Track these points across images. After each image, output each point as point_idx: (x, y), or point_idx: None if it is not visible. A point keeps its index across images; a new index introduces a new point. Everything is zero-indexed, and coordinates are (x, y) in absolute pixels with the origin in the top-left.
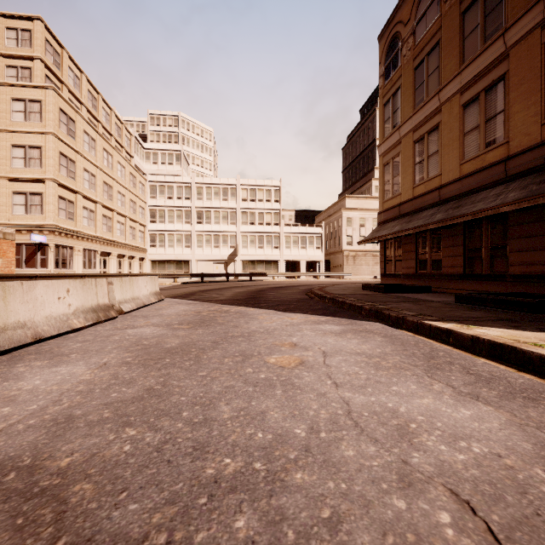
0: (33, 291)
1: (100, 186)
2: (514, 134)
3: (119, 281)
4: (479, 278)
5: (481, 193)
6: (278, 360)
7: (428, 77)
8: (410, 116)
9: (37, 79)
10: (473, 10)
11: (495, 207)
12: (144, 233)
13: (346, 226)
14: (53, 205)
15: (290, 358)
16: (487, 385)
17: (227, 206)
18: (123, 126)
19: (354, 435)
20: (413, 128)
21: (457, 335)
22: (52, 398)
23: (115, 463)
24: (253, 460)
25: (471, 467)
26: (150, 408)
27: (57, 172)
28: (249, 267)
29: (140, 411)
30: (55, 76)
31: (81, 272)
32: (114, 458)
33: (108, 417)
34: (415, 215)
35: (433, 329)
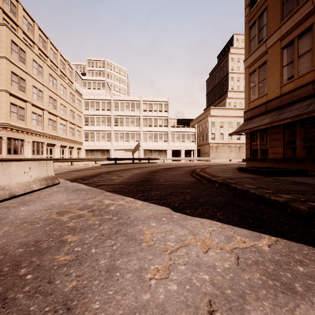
0: None
1: (47, 98)
2: None
3: None
4: None
5: None
6: None
7: None
8: (277, 27)
9: None
10: None
11: None
12: (80, 132)
13: (211, 127)
14: (5, 109)
15: None
16: None
17: (134, 114)
18: (66, 62)
19: None
20: (281, 37)
21: None
22: None
23: None
24: None
25: None
26: None
27: (9, 85)
28: (148, 154)
29: None
30: (12, 20)
31: (30, 157)
32: None
33: None
34: (284, 108)
35: None
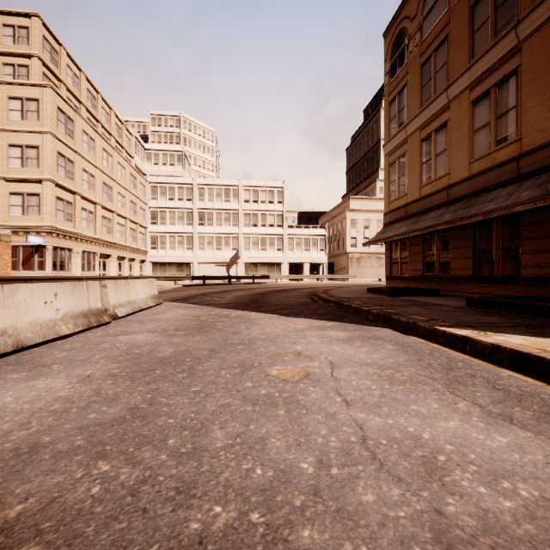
0: (16, 295)
1: (100, 186)
2: (527, 131)
3: (114, 284)
4: (489, 281)
5: (492, 193)
6: (280, 372)
7: (436, 74)
8: (416, 114)
9: (34, 77)
10: (484, 3)
11: (508, 206)
12: (145, 235)
13: (350, 227)
14: (50, 206)
15: (294, 370)
16: (519, 403)
17: (229, 207)
18: (123, 126)
19: (372, 472)
20: (420, 126)
21: (475, 343)
22: (20, 419)
23: (77, 513)
24: (249, 508)
25: (522, 519)
26: (131, 433)
27: (55, 172)
28: (251, 270)
29: (119, 438)
30: (53, 74)
31: (80, 274)
32: (77, 505)
33: (80, 446)
34: (422, 215)
35: (447, 336)
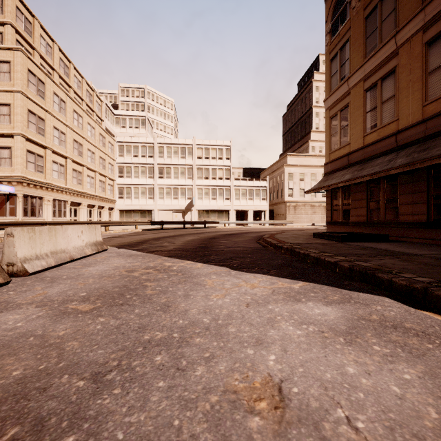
0: None
1: (70, 143)
2: None
3: (28, 231)
4: None
5: None
6: None
7: (382, 23)
8: (360, 65)
9: (7, 43)
10: None
11: None
12: (113, 187)
13: (287, 180)
14: (21, 158)
15: None
16: None
17: (185, 163)
18: (94, 93)
19: None
20: (364, 77)
21: None
22: None
23: None
24: None
25: None
26: None
27: (25, 128)
28: (203, 216)
29: None
30: (27, 42)
31: (50, 220)
32: None
33: None
34: (367, 162)
35: None
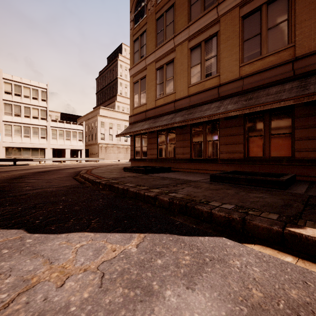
0: None
1: None
2: (223, 71)
3: None
4: (200, 161)
5: (204, 106)
6: None
7: (166, 27)
8: (153, 51)
9: None
10: None
11: (225, 112)
12: None
13: (100, 127)
14: None
15: None
16: None
17: None
18: None
19: None
20: (155, 59)
21: None
22: None
23: None
24: None
25: None
26: None
27: None
28: (13, 153)
29: None
30: None
31: None
32: None
33: None
34: (157, 118)
35: None
